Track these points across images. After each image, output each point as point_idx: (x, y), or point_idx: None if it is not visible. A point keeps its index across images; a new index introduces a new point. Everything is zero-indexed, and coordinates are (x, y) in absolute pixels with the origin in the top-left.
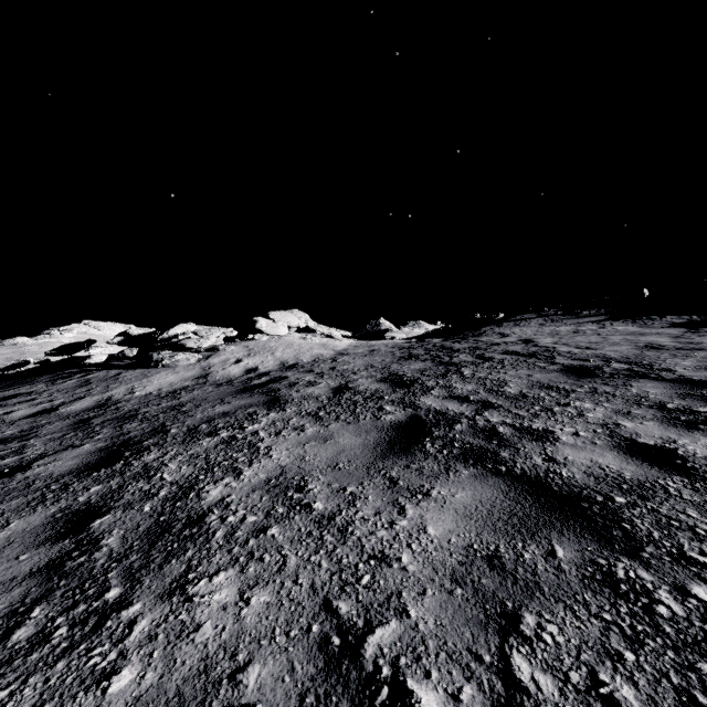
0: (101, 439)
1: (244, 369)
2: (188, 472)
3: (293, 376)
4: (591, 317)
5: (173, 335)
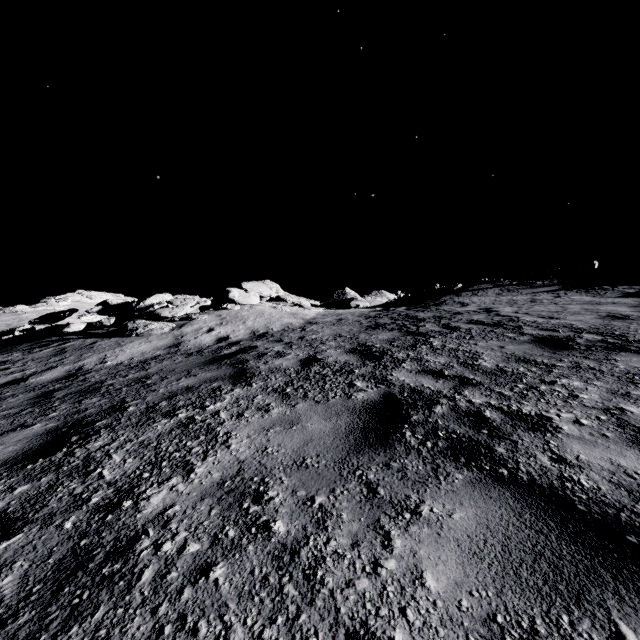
0: (54, 417)
1: (216, 338)
2: (132, 467)
3: (262, 345)
4: (545, 287)
5: (150, 304)
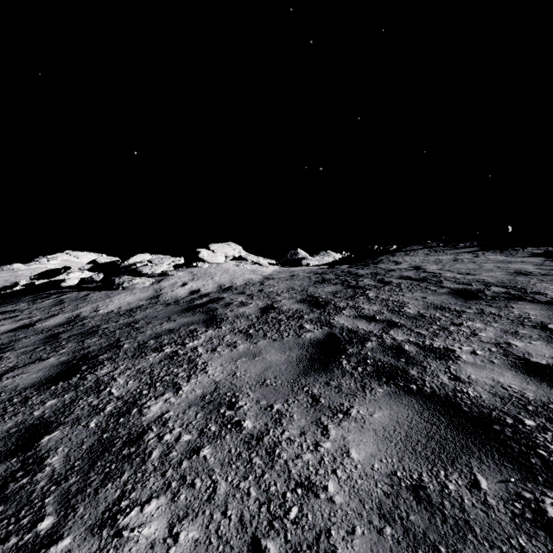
0: (64, 352)
1: (189, 291)
2: (133, 387)
3: (228, 297)
4: (466, 248)
5: (132, 263)
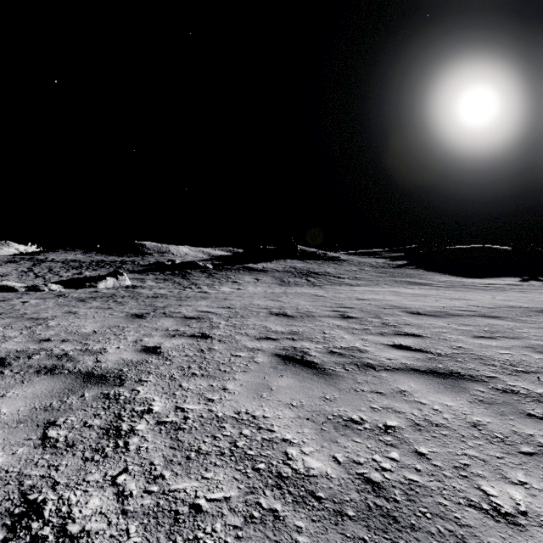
0: None
1: None
2: None
3: None
4: (78, 252)
5: None
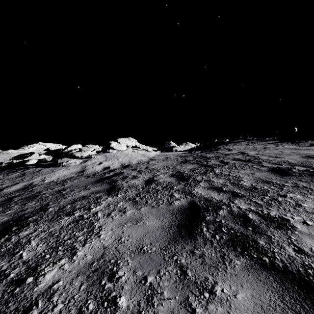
0: (8, 213)
1: (103, 167)
2: (40, 250)
3: (126, 172)
4: (270, 141)
5: (70, 150)
